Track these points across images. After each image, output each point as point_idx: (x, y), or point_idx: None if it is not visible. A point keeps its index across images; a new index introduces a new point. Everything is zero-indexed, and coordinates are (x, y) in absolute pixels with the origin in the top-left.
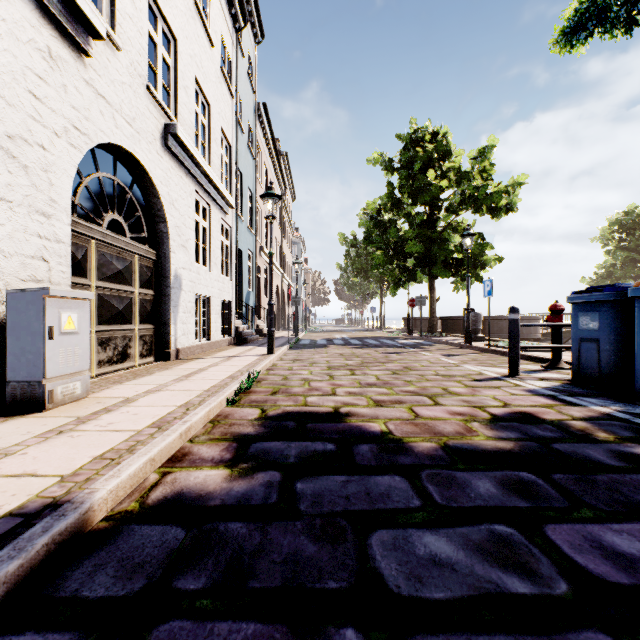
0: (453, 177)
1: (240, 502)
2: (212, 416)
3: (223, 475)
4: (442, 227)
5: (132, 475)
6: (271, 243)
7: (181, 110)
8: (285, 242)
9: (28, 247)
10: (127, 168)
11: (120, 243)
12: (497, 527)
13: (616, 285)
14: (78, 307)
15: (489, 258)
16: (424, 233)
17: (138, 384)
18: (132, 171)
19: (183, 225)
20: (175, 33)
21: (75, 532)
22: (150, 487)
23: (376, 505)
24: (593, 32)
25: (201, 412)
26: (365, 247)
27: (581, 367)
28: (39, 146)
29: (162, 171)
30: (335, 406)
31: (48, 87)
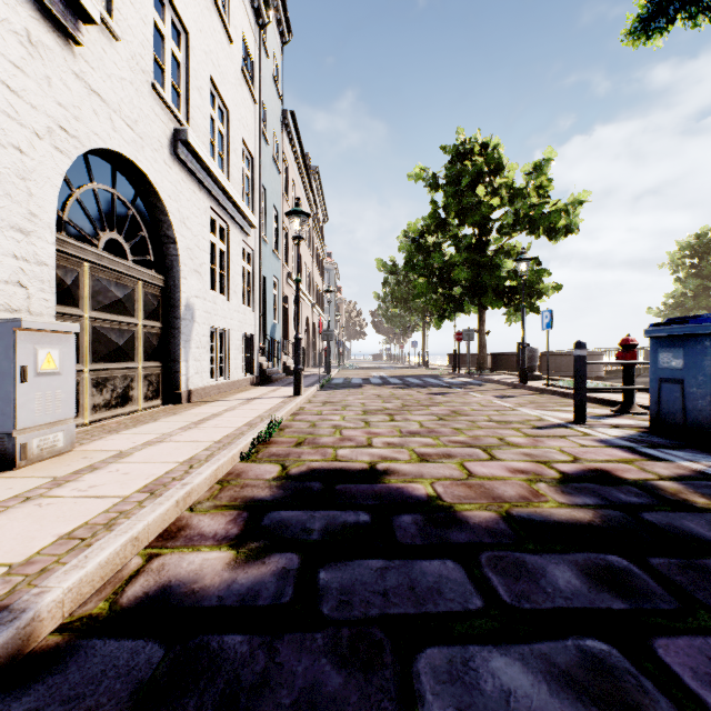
0: (505, 194)
1: (243, 601)
2: (221, 475)
3: (225, 559)
4: (493, 251)
5: (104, 563)
6: (298, 268)
7: (194, 114)
8: (316, 268)
9: (0, 270)
10: (129, 179)
11: (120, 267)
12: (589, 643)
13: (704, 316)
14: (60, 342)
15: (546, 286)
16: (473, 258)
17: (137, 433)
18: (135, 183)
19: (196, 247)
20: (186, 25)
21: (9, 655)
22: (128, 578)
23: (423, 606)
24: (674, 19)
25: (206, 471)
26: (406, 274)
27: (661, 413)
28: (15, 148)
29: (171, 184)
30: (371, 461)
31: (27, 78)
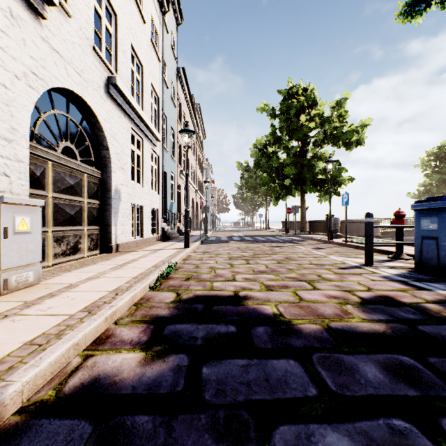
0: (318, 120)
1: (149, 390)
2: (136, 299)
3: (138, 359)
4: (310, 156)
5: (53, 362)
6: (187, 166)
7: (120, 67)
8: (198, 168)
9: None
10: (78, 108)
11: (72, 164)
12: (395, 422)
13: None
14: (31, 212)
15: (344, 178)
16: (297, 160)
17: (82, 272)
18: (82, 111)
19: (122, 152)
20: (115, 10)
21: None
22: (70, 372)
23: (275, 393)
24: (430, 4)
25: (126, 297)
26: (255, 171)
27: (422, 258)
28: (1, 85)
29: (105, 111)
30: (235, 290)
31: (9, 39)
